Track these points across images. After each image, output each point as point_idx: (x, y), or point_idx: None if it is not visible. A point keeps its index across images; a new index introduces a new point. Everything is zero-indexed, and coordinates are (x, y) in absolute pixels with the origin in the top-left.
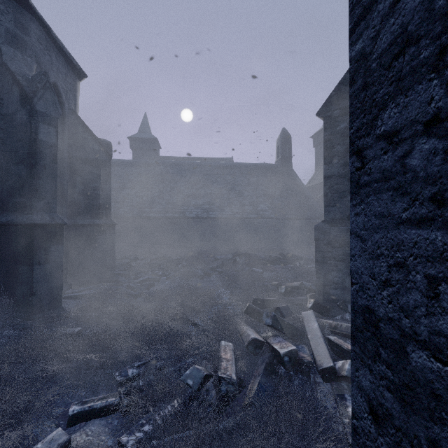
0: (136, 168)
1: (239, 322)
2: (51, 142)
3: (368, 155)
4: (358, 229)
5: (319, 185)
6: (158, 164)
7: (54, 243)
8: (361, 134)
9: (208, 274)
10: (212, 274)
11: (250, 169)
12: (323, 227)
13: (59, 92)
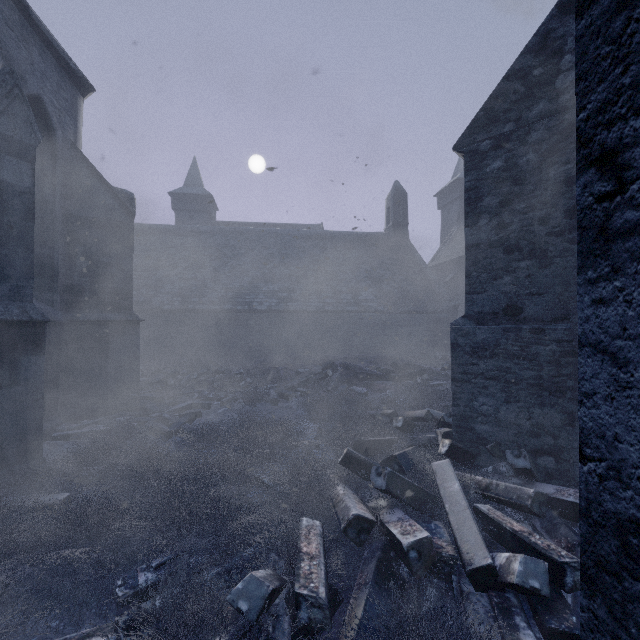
0: (179, 237)
1: (332, 479)
2: (23, 186)
3: (639, 158)
4: (605, 336)
5: (447, 264)
6: (213, 231)
7: (27, 352)
8: (614, 113)
9: (285, 397)
10: (291, 396)
11: (349, 240)
12: (463, 325)
13: (47, 111)
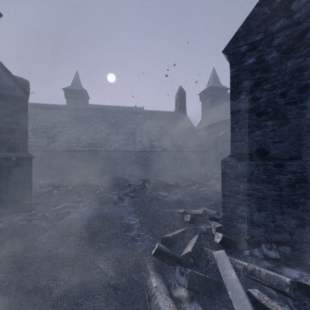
0: (67, 111)
1: (147, 267)
2: None
3: None
4: None
5: (205, 128)
6: (85, 109)
7: None
8: None
9: (121, 199)
10: (125, 199)
11: (157, 114)
12: (229, 161)
13: None
